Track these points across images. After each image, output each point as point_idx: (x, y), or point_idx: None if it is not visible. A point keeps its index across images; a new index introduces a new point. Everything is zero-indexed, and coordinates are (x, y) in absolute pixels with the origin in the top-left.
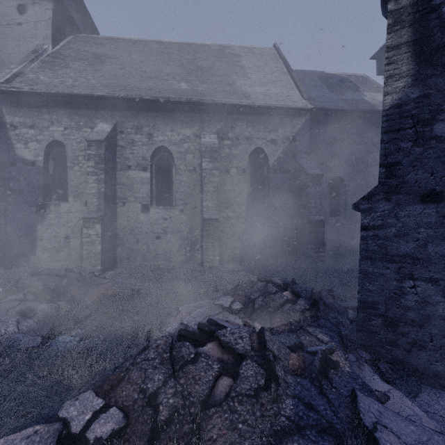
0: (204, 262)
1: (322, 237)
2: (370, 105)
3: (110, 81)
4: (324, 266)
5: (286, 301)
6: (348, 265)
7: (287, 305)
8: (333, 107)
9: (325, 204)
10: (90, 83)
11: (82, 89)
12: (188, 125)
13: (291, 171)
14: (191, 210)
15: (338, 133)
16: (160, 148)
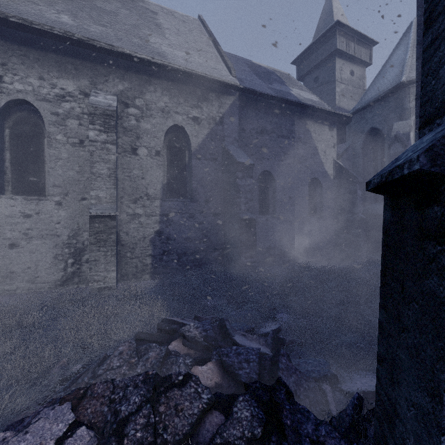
0: (91, 282)
1: (254, 239)
2: (297, 99)
3: None
4: (256, 275)
5: (208, 407)
6: (281, 271)
7: (210, 418)
8: (263, 91)
9: (255, 200)
10: None
11: None
12: (71, 75)
13: (218, 159)
14: (76, 203)
15: (268, 122)
16: (19, 103)
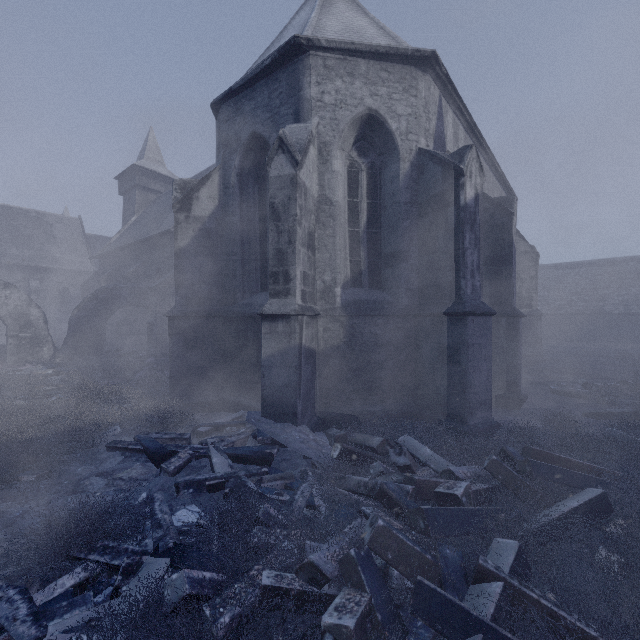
0: None
1: None
2: None
3: None
4: None
5: None
6: None
7: None
8: None
9: None
10: None
11: None
12: (20, 274)
13: None
14: None
15: None
16: None
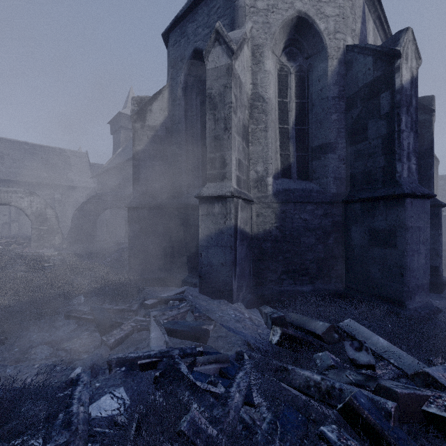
0: None
1: None
2: None
3: (12, 170)
4: None
5: None
6: None
7: None
8: None
9: None
10: (3, 171)
11: (2, 175)
12: (49, 190)
13: None
14: None
15: None
16: None
